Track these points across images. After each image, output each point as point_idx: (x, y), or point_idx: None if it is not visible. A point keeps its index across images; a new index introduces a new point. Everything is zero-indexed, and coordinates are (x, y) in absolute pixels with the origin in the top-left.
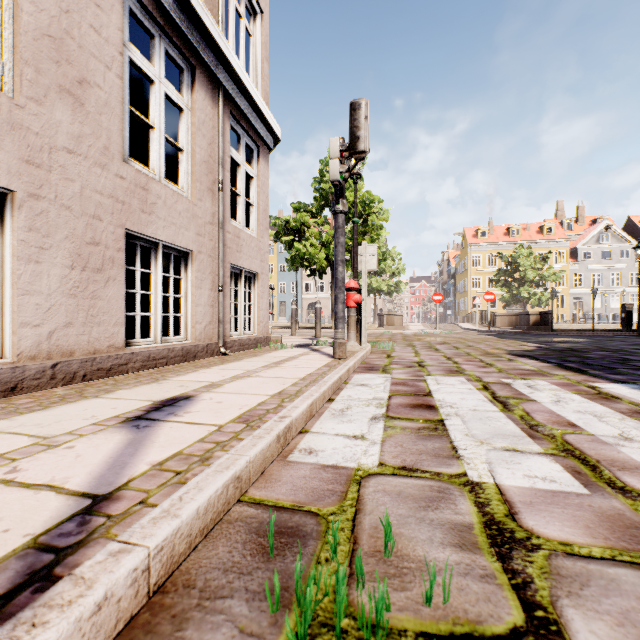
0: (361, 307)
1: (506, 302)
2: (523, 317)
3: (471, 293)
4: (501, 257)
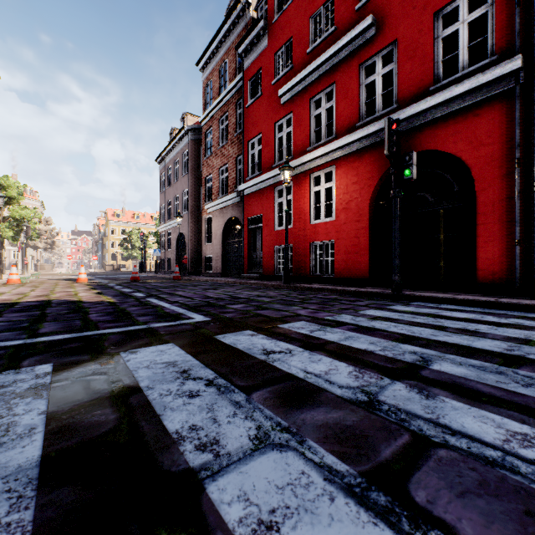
0: (28, 264)
1: (128, 258)
2: (114, 266)
3: (111, 251)
4: (124, 233)
